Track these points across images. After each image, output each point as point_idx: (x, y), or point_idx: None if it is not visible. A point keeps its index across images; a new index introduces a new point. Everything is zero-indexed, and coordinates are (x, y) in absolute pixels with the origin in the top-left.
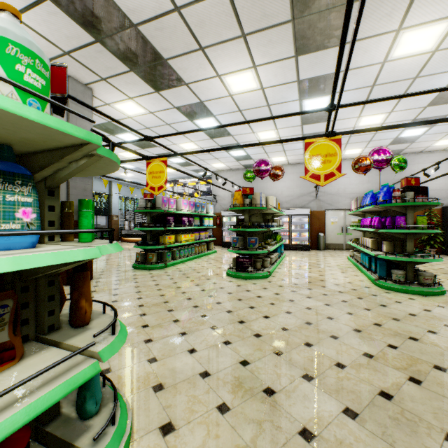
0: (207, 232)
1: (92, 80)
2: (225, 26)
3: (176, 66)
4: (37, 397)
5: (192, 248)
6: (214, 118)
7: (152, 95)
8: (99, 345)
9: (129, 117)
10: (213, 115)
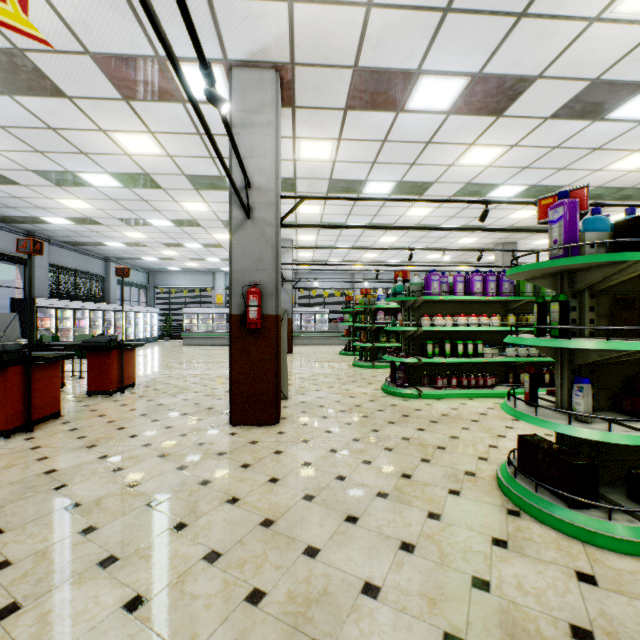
0: None
1: (515, 240)
2: None
3: None
4: None
5: None
6: None
7: None
8: None
9: (545, 244)
10: None
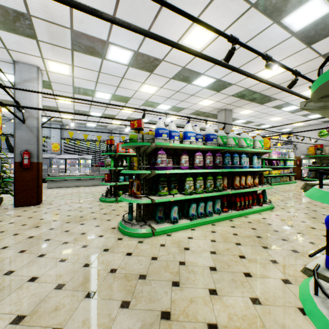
0: (288, 170)
1: (233, 108)
2: (300, 82)
3: (273, 96)
4: (266, 187)
5: (278, 178)
6: (294, 106)
7: (258, 106)
8: (269, 186)
9: (244, 115)
10: (294, 105)
